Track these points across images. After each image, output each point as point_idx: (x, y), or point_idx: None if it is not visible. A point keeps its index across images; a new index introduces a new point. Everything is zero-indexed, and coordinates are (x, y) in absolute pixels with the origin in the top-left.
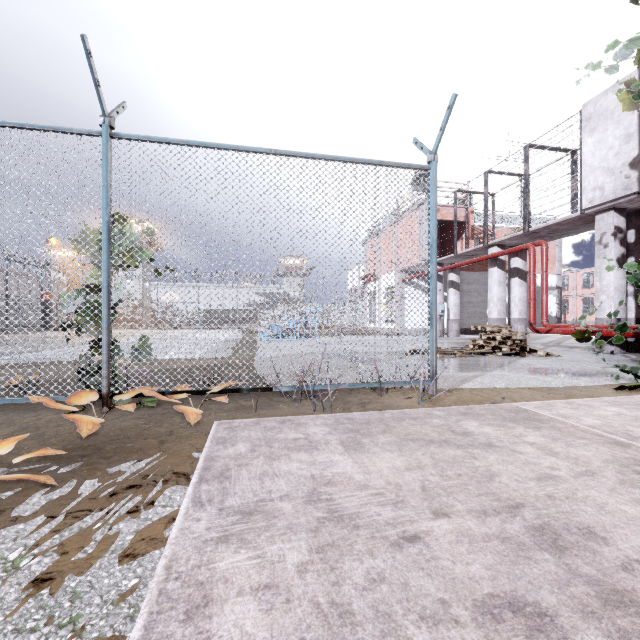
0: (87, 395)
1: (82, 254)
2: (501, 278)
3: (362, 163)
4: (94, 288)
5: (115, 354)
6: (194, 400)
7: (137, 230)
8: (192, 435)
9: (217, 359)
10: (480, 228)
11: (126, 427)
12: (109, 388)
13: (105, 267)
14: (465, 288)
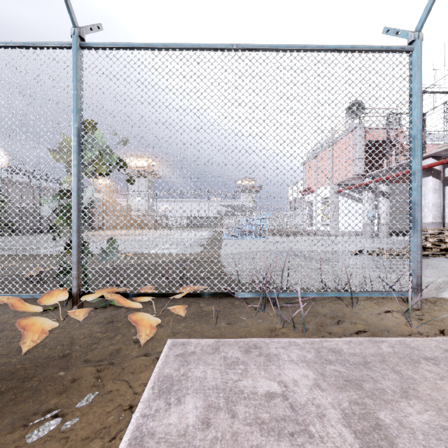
0: (58, 294)
1: (57, 161)
2: (436, 186)
3: (331, 50)
4: (67, 192)
5: (85, 255)
6: (159, 300)
7: (145, 165)
8: (138, 361)
9: (190, 254)
10: (406, 146)
11: (78, 337)
12: (79, 288)
13: (75, 172)
14: (392, 197)
